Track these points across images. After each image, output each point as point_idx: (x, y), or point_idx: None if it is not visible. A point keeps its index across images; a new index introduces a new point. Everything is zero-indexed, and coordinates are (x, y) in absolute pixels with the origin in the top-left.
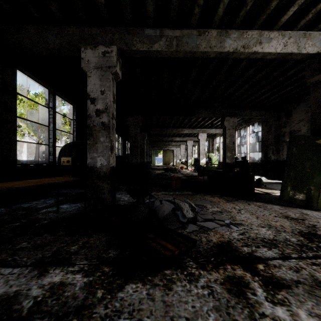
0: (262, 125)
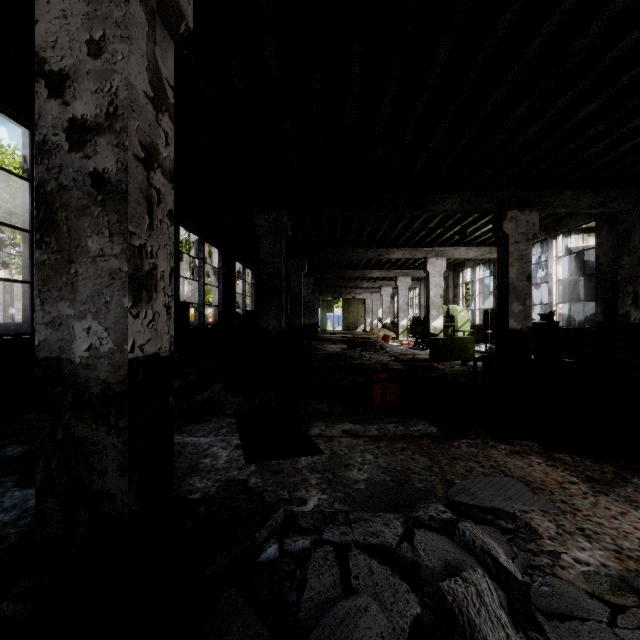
0: (596, 232)
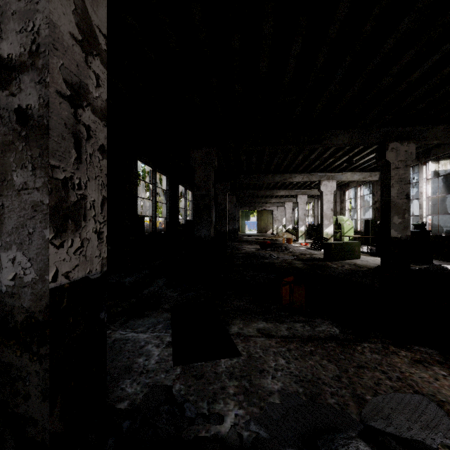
0: None
